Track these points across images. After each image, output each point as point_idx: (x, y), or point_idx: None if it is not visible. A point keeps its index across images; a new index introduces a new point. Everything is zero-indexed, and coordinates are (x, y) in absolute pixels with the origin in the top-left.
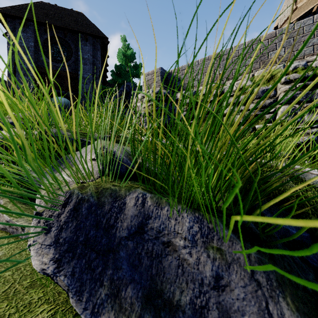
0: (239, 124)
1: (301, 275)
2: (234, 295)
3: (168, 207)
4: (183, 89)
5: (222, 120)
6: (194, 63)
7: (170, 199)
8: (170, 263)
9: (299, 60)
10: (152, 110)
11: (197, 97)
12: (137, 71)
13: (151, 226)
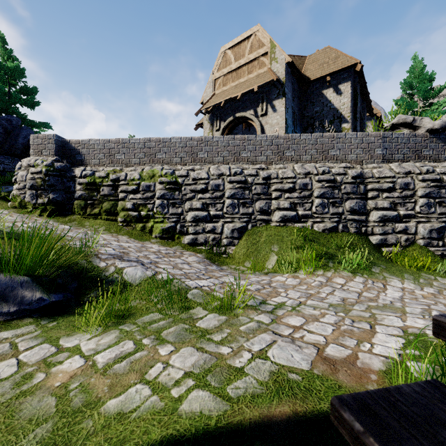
0: (130, 210)
1: (53, 288)
2: (26, 294)
3: (10, 276)
4: (83, 164)
5: (118, 204)
6: (95, 141)
7: (4, 272)
8: (9, 292)
9: (173, 166)
10: (42, 184)
11: (95, 179)
12: (29, 99)
13: (2, 283)
